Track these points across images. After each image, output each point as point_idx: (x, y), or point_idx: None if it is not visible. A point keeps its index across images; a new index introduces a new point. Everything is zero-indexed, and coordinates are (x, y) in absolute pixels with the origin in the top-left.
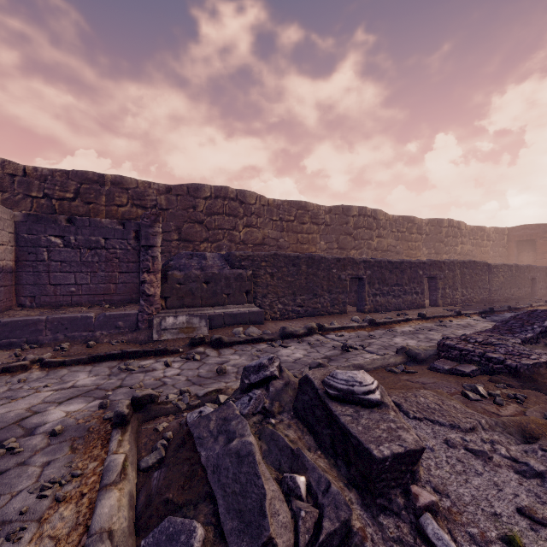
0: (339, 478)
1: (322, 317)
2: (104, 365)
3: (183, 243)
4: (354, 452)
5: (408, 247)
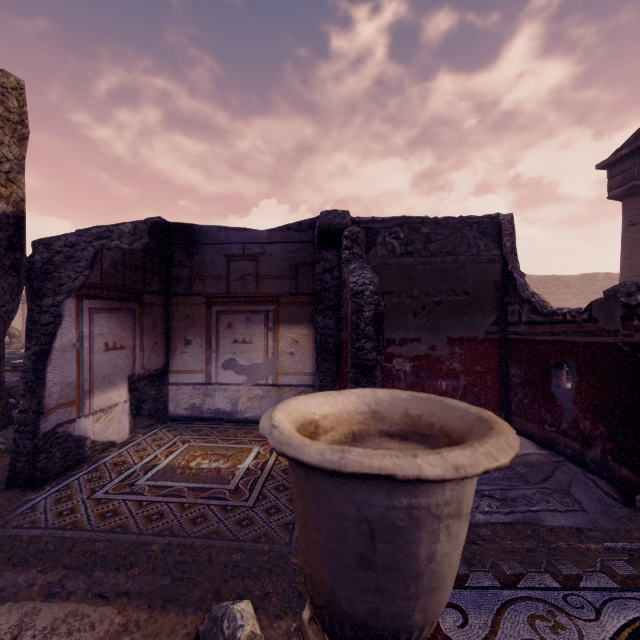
0: None
1: None
2: None
3: None
4: None
5: None
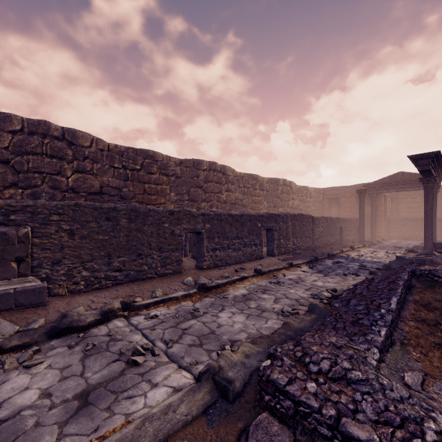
0: None
1: (148, 281)
2: None
3: None
4: None
5: (253, 201)
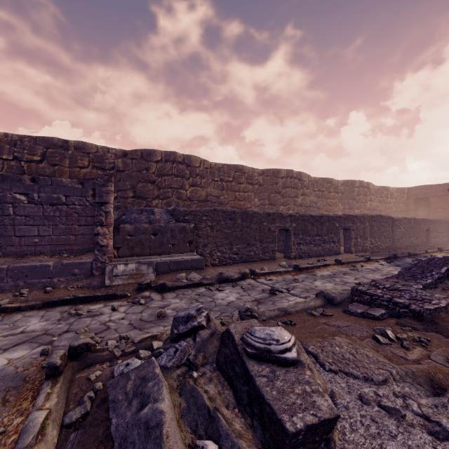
0: (254, 441)
1: (255, 263)
2: (57, 310)
3: (137, 199)
4: (268, 418)
5: (327, 203)
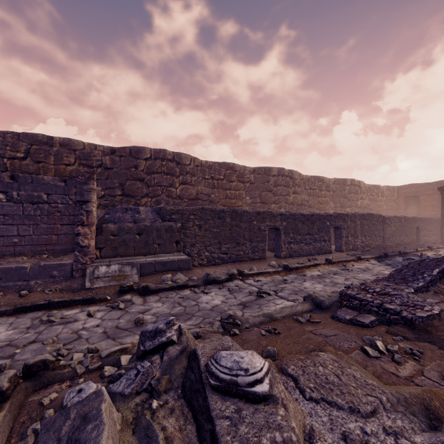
0: None
1: (244, 263)
2: (28, 316)
3: (126, 197)
4: None
5: (319, 202)
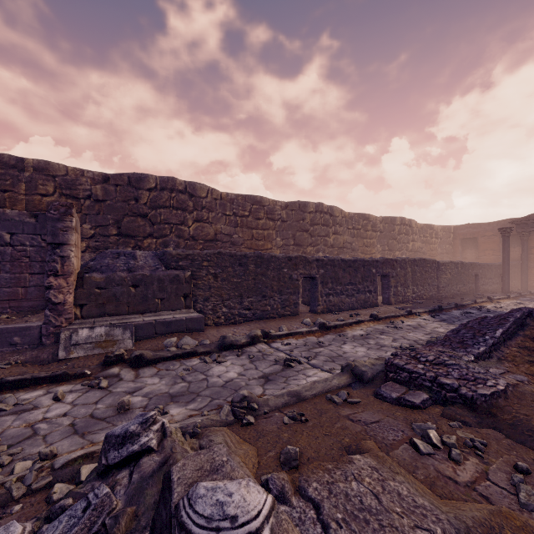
0: None
1: (272, 320)
2: None
3: (123, 238)
4: None
5: (364, 244)
